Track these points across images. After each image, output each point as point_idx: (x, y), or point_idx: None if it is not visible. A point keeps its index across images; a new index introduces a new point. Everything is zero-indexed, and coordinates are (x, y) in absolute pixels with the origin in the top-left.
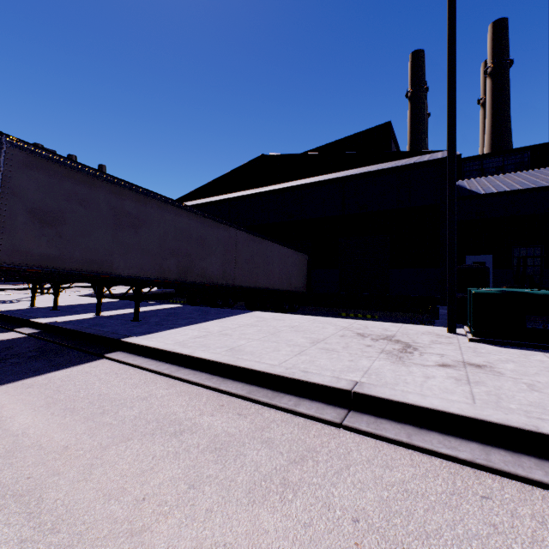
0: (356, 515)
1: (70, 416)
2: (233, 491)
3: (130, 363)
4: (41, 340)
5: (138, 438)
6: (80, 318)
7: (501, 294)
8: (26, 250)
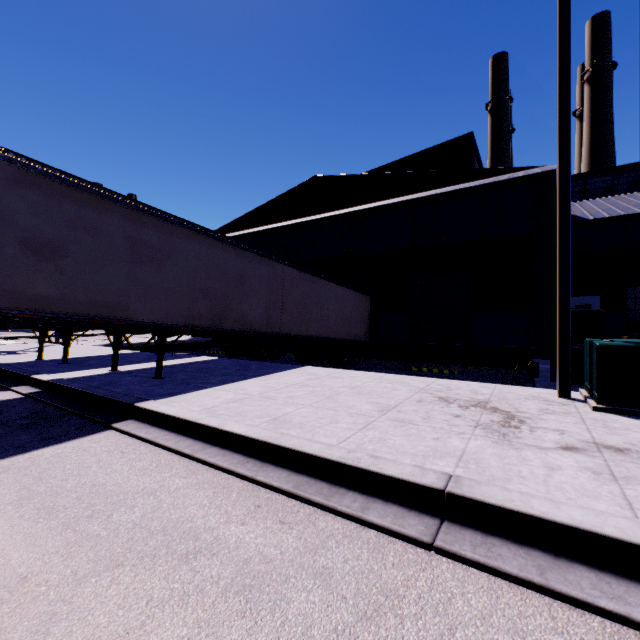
0: None
1: (45, 521)
2: None
3: (142, 437)
4: (40, 402)
5: (132, 564)
6: (91, 374)
7: (638, 348)
8: (16, 290)
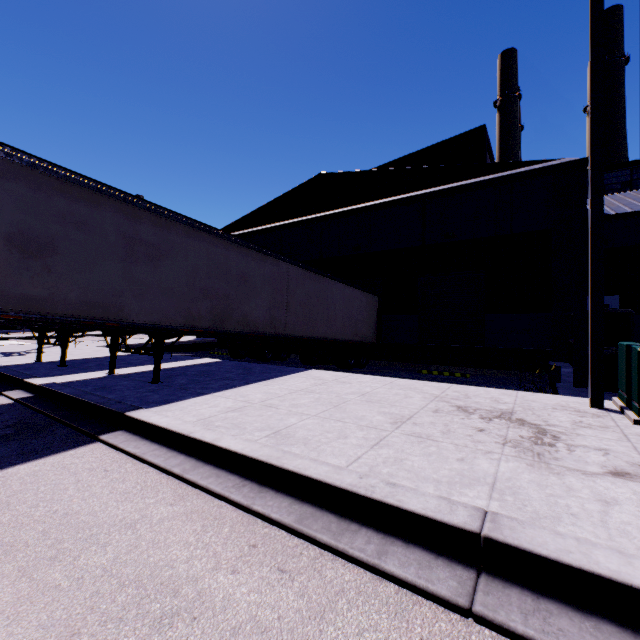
0: None
1: None
2: None
3: (130, 452)
4: (29, 408)
5: (90, 632)
6: (87, 378)
7: None
8: None
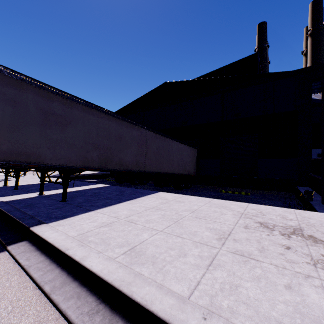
0: None
1: None
2: None
3: (21, 264)
4: None
5: None
6: (24, 197)
7: None
8: None
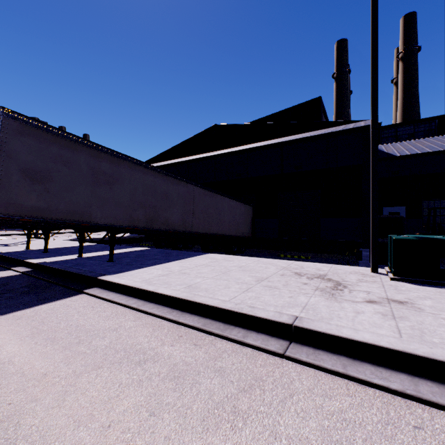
0: (300, 444)
1: (51, 345)
2: (189, 418)
3: (104, 298)
4: (32, 277)
5: (107, 367)
6: (65, 259)
7: (418, 240)
8: (19, 203)
